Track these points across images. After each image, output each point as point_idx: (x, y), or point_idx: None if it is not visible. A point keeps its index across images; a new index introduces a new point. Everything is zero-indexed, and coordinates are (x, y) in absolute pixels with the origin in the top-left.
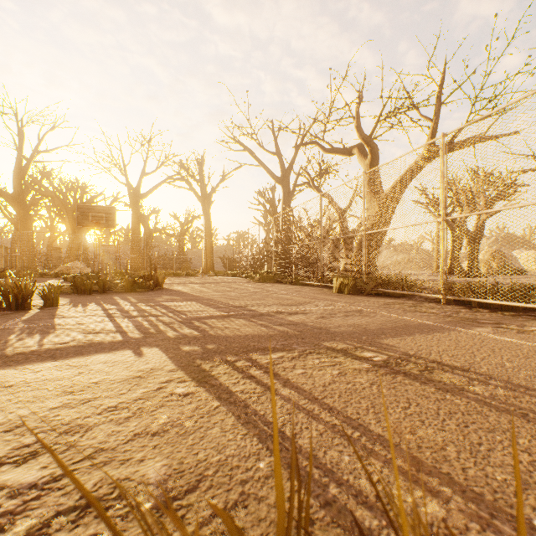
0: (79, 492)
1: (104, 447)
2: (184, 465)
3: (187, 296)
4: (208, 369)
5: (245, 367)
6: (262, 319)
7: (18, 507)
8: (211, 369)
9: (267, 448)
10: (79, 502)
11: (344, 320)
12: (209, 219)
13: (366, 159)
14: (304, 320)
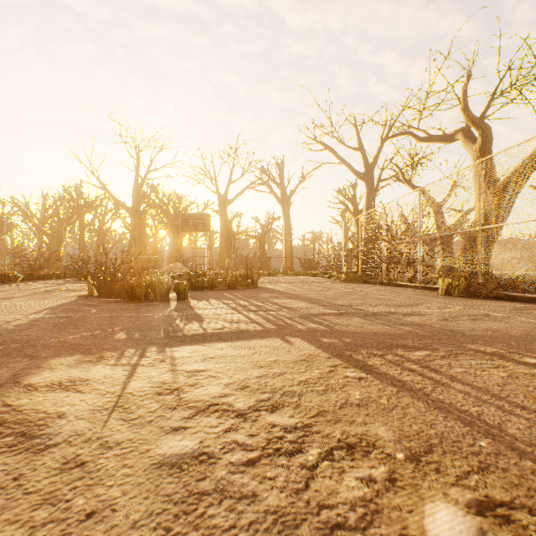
0: (333, 437)
1: (324, 409)
2: (406, 432)
3: (285, 294)
4: (361, 359)
5: (397, 361)
6: (378, 318)
7: (297, 439)
8: (365, 360)
9: (477, 431)
10: (339, 443)
11: (474, 324)
12: (289, 221)
13: (474, 144)
14: (425, 321)
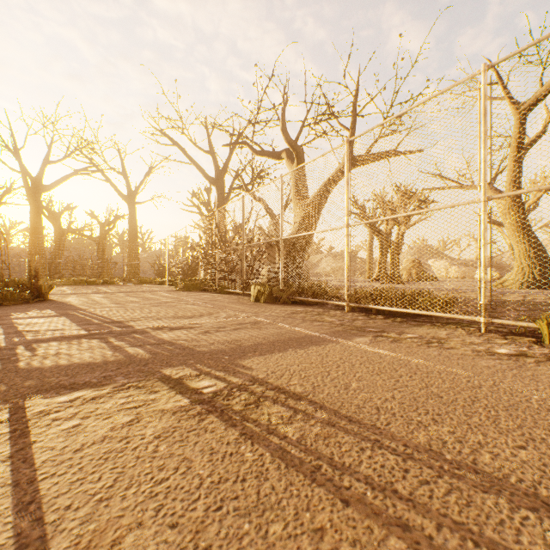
0: None
1: None
2: None
3: (67, 309)
4: None
5: None
6: (125, 338)
7: None
8: None
9: None
10: None
11: (227, 335)
12: (135, 220)
13: (293, 164)
14: (178, 337)
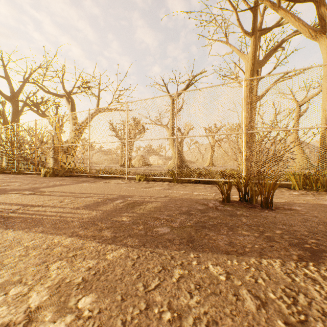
0: None
1: None
2: None
3: None
4: None
5: None
6: None
7: None
8: None
9: None
10: None
11: (31, 186)
12: None
13: (69, 104)
14: (6, 187)
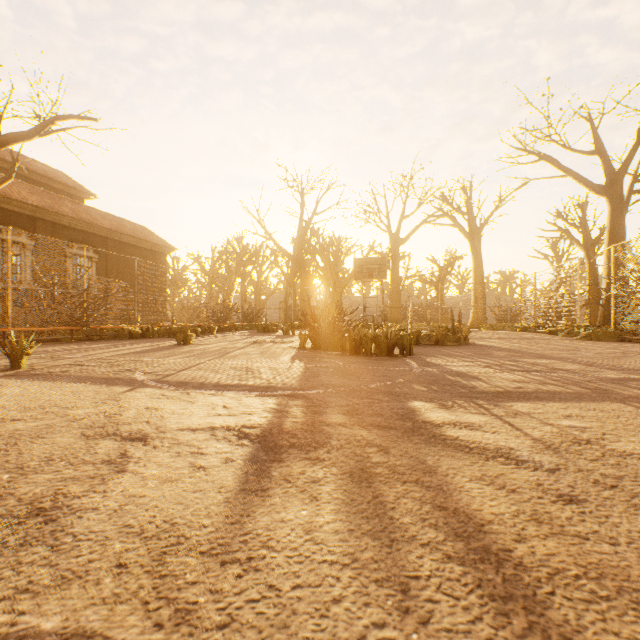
0: None
1: None
2: None
3: (523, 352)
4: None
5: None
6: None
7: None
8: None
9: None
10: None
11: None
12: (479, 259)
13: None
14: None
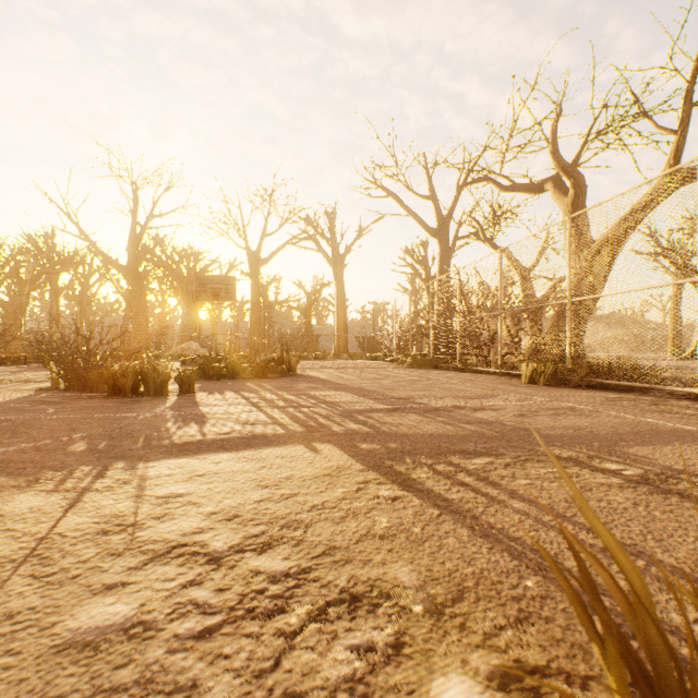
0: (336, 585)
1: (335, 545)
2: (435, 573)
3: (329, 383)
4: (404, 472)
5: (449, 472)
6: (440, 415)
7: (285, 592)
8: (408, 472)
9: (526, 566)
10: (341, 595)
11: (555, 420)
12: (342, 288)
13: (566, 196)
14: (498, 418)
